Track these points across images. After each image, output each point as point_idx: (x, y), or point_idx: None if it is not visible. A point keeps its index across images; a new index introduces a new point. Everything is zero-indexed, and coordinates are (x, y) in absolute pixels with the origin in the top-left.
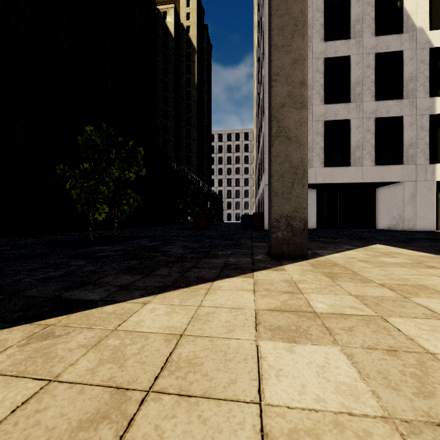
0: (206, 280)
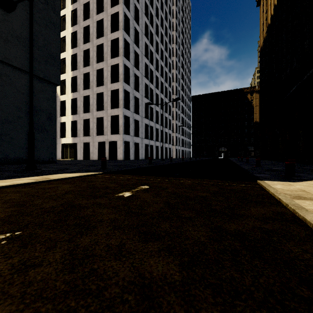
0: None
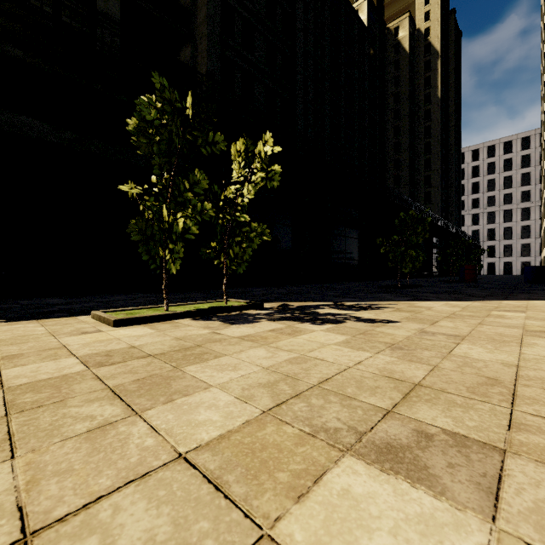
0: (522, 300)
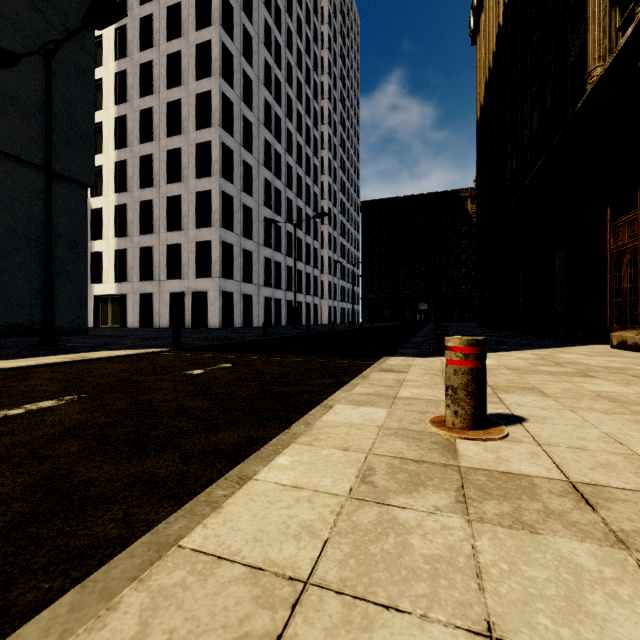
0: None
